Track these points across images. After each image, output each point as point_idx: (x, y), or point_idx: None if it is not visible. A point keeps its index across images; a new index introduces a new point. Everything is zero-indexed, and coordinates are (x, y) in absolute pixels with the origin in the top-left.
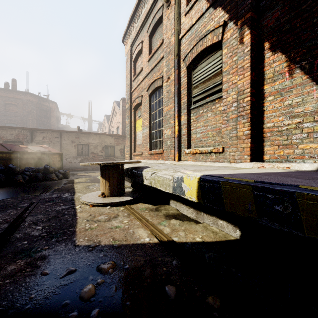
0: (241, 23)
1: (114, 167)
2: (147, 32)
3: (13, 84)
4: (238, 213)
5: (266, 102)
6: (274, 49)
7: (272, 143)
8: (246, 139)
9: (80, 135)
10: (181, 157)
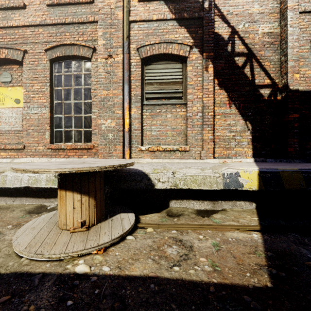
0: (206, 56)
1: (101, 171)
2: None
3: None
4: (295, 188)
5: (216, 119)
6: (220, 86)
7: (220, 146)
8: (210, 142)
9: None
10: (131, 154)
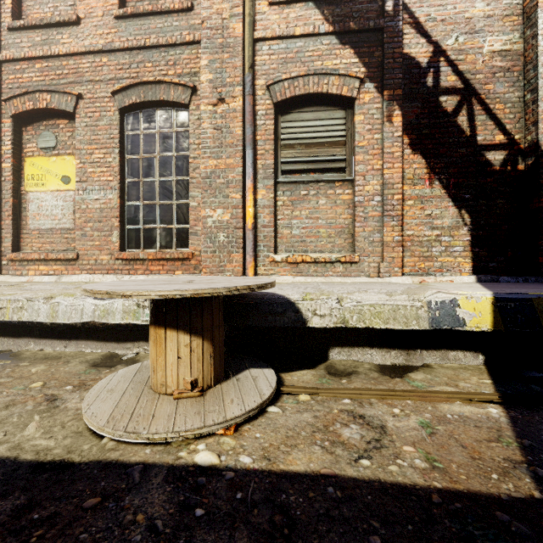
0: (390, 96)
1: (221, 297)
2: None
3: None
4: None
5: (406, 206)
6: (414, 148)
7: (413, 254)
8: (397, 247)
9: None
10: (256, 269)
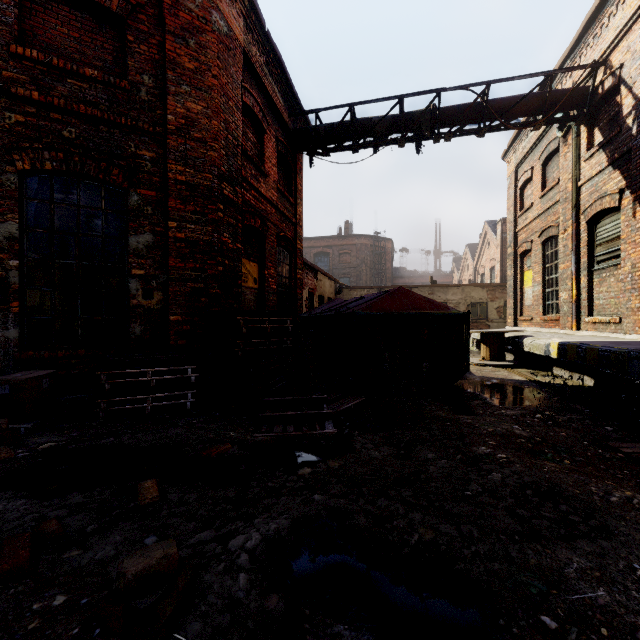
0: (634, 198)
1: (494, 335)
2: (539, 159)
3: (345, 227)
4: (571, 360)
5: None
6: None
7: None
8: (637, 312)
9: (434, 290)
10: (580, 326)
